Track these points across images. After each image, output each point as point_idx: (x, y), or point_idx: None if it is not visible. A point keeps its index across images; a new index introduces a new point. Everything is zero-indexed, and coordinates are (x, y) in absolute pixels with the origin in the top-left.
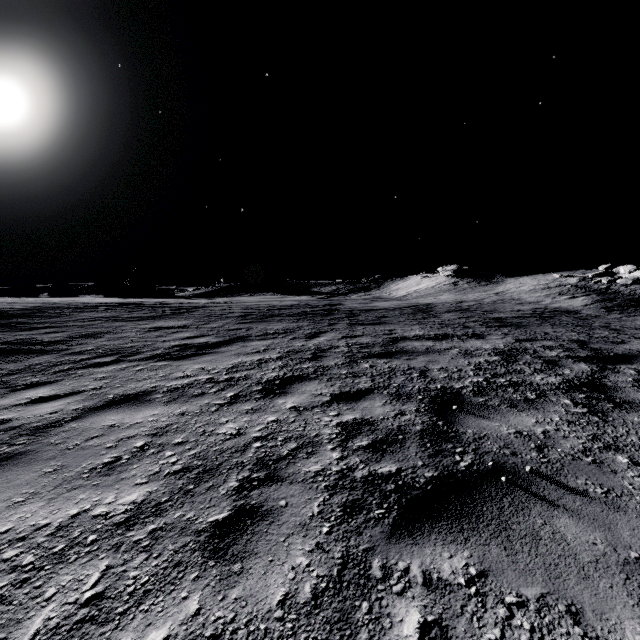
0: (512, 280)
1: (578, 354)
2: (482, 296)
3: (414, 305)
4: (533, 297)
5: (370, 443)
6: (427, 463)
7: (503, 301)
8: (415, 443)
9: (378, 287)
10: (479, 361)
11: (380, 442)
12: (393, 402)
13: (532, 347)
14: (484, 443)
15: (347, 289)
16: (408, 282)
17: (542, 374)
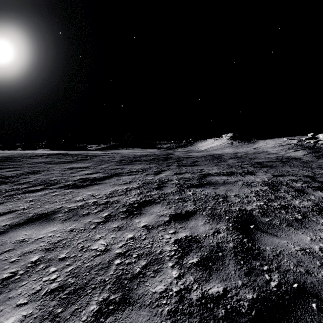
0: (262, 141)
1: (313, 185)
2: (247, 150)
3: (211, 155)
4: (274, 150)
5: (199, 260)
6: (245, 283)
7: (259, 152)
8: (232, 260)
9: (191, 145)
10: (256, 190)
11: (206, 259)
12: (210, 221)
13: (284, 180)
14: (282, 260)
15: (175, 146)
16: (207, 142)
17: (298, 199)
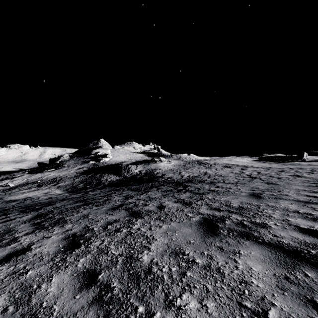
0: None
1: None
2: None
3: None
4: None
5: None
6: None
7: None
8: None
9: None
10: None
11: None
12: None
13: None
14: None
15: None
16: None
17: None
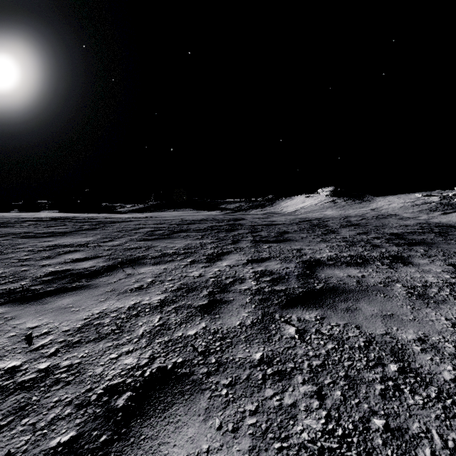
0: (381, 199)
1: None
2: (361, 212)
3: (307, 220)
4: (408, 213)
5: None
6: None
7: (384, 216)
8: None
9: (271, 204)
10: None
11: None
12: None
13: None
14: None
15: (247, 206)
16: (295, 200)
17: None
